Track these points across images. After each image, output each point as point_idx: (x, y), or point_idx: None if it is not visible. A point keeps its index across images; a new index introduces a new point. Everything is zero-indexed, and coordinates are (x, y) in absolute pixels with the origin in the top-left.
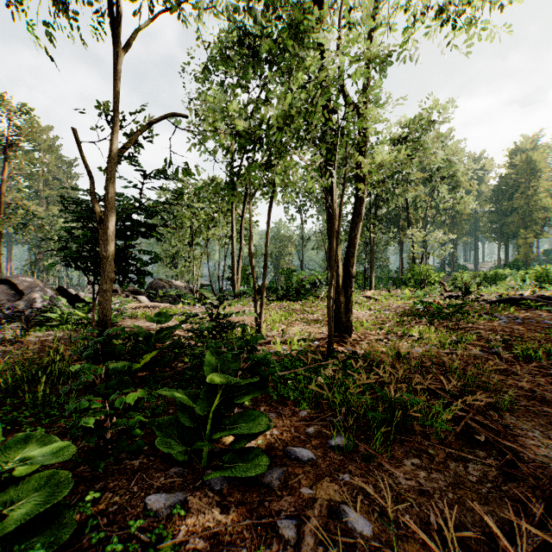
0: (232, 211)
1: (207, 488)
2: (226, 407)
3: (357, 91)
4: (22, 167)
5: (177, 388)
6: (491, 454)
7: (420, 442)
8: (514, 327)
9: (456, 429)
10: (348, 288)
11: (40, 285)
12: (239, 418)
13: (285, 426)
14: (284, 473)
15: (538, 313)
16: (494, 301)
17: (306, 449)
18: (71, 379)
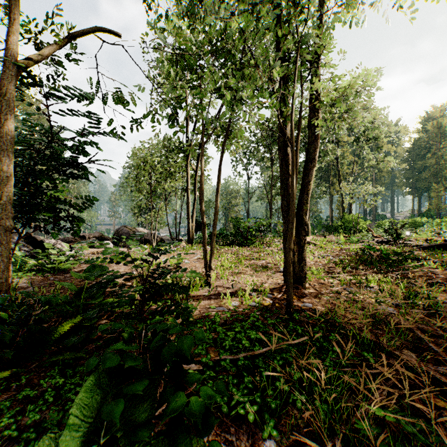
0: (187, 166)
1: None
2: None
3: None
4: None
5: None
6: None
7: None
8: None
9: None
10: (301, 236)
11: None
12: None
13: None
14: None
15: None
16: (426, 246)
17: None
18: None
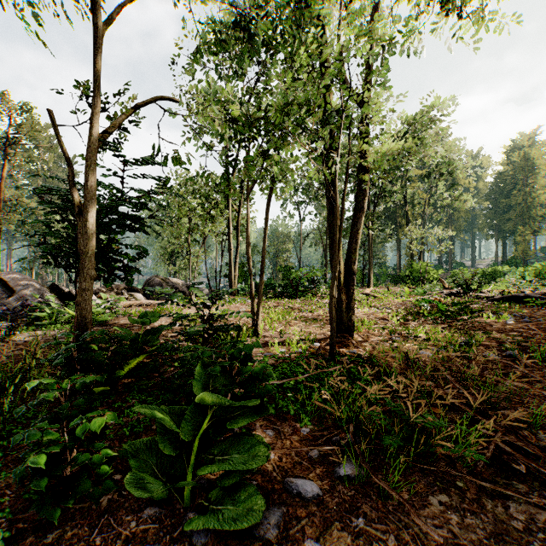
0: (229, 208)
1: (187, 539)
2: (214, 430)
3: (362, 72)
4: (20, 164)
5: (162, 399)
6: (532, 488)
7: (445, 471)
8: (522, 326)
9: (486, 453)
10: (349, 286)
11: (31, 283)
12: (229, 447)
13: (284, 448)
14: (283, 516)
15: (544, 311)
16: (497, 299)
17: (310, 482)
18: (39, 392)
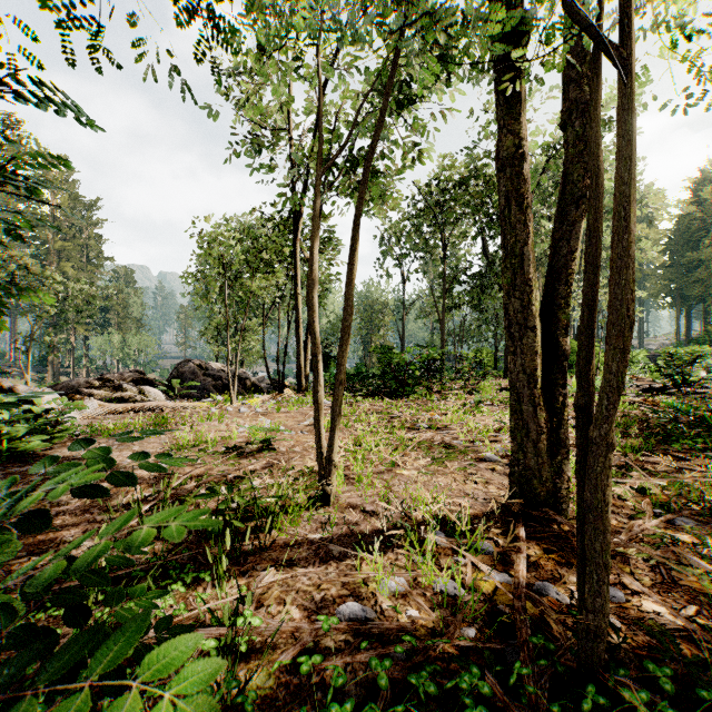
0: (296, 254)
1: None
2: None
3: None
4: (8, 203)
5: None
6: None
7: None
8: None
9: None
10: (554, 387)
11: None
12: None
13: None
14: None
15: None
16: None
17: None
18: None
